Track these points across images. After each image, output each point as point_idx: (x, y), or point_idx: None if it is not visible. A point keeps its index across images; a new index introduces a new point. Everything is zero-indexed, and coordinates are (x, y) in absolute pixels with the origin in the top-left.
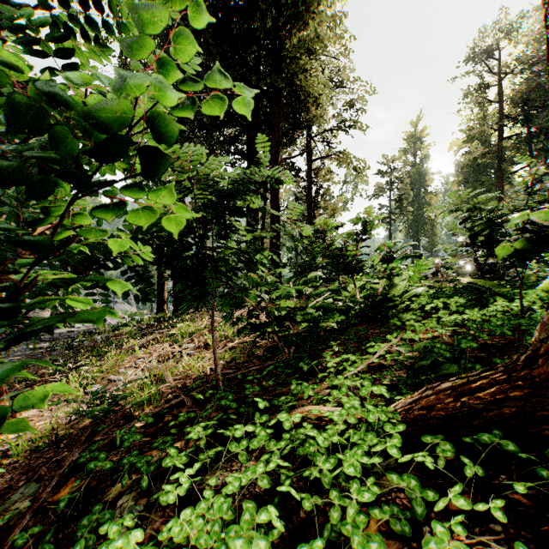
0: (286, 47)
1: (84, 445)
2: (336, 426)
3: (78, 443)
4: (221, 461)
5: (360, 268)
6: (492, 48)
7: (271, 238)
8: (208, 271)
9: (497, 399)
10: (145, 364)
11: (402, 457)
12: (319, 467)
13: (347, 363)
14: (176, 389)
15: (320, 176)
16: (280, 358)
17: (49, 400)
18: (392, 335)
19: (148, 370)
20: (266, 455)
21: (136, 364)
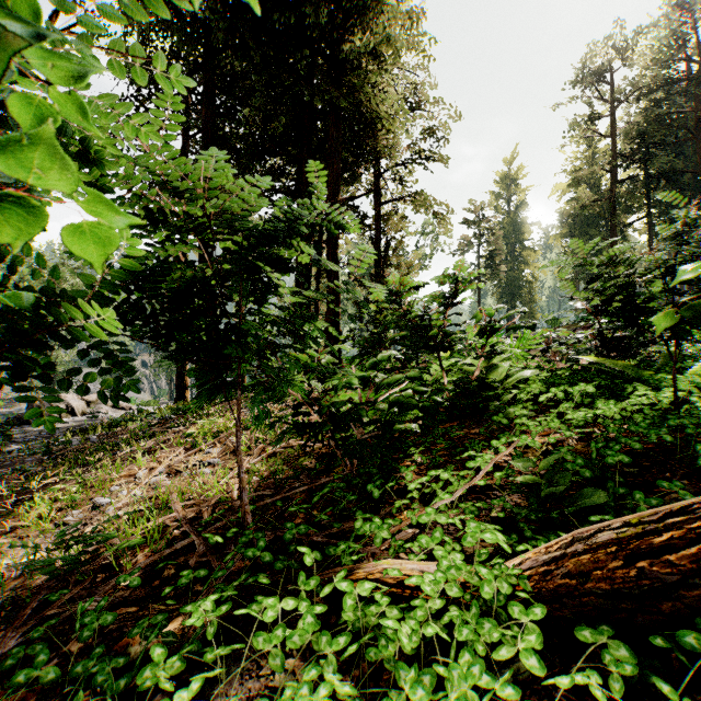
0: (348, 51)
1: (28, 625)
2: (429, 602)
3: (19, 620)
4: (244, 655)
5: (449, 343)
6: (604, 69)
7: (328, 304)
8: (229, 349)
9: (700, 567)
10: (149, 479)
11: (550, 678)
12: (405, 693)
13: (438, 484)
14: (184, 523)
15: (391, 224)
16: (338, 474)
17: (1, 536)
18: (499, 441)
19: (152, 488)
20: (313, 668)
21: (137, 478)
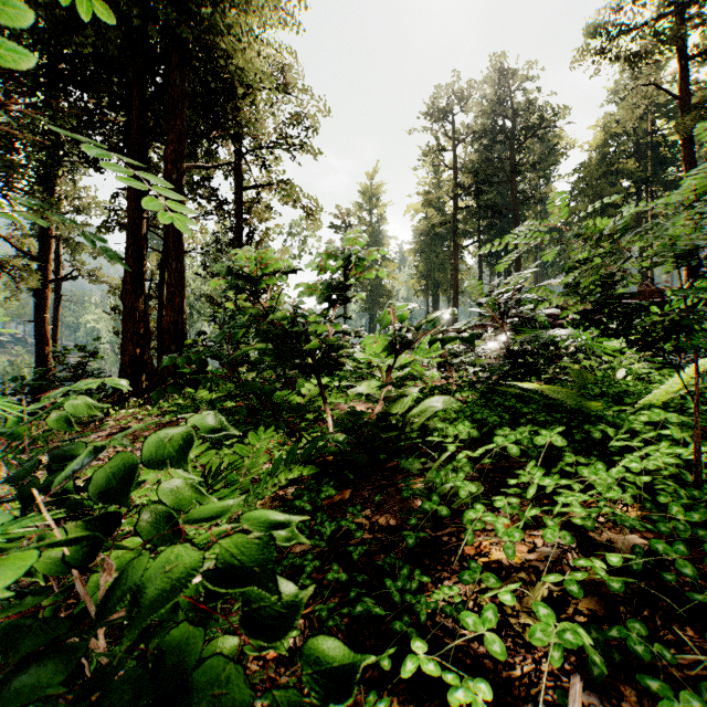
0: None
1: None
2: None
3: None
4: None
5: (336, 361)
6: (449, 107)
7: (168, 298)
8: None
9: None
10: None
11: None
12: None
13: None
14: None
15: (255, 213)
16: None
17: None
18: (482, 617)
19: None
20: None
21: None
